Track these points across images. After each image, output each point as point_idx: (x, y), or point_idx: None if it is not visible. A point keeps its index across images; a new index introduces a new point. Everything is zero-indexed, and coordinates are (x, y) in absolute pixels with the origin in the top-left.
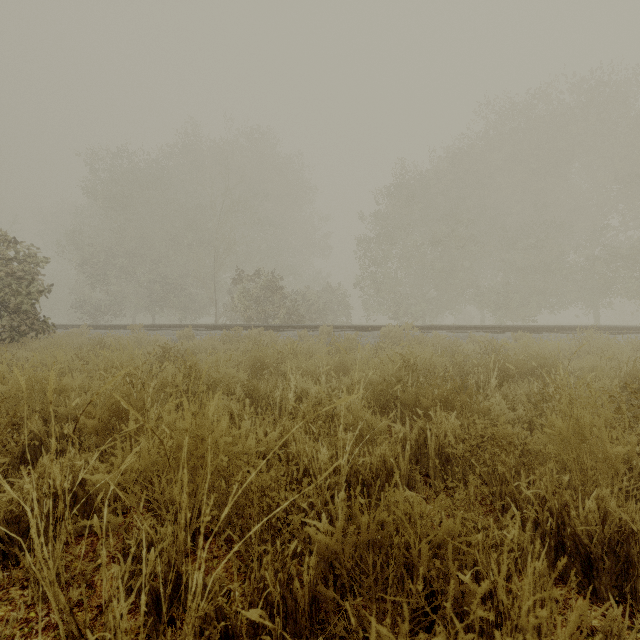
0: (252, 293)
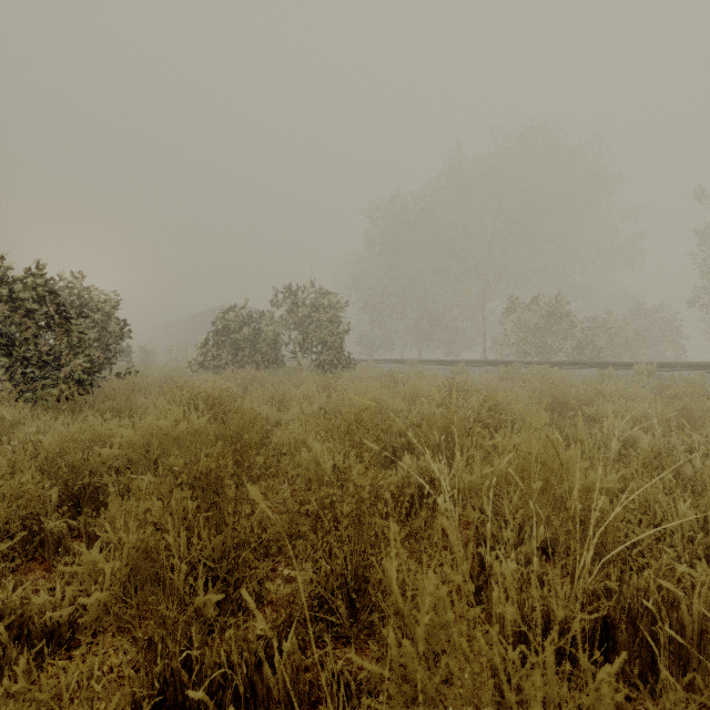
0: (529, 324)
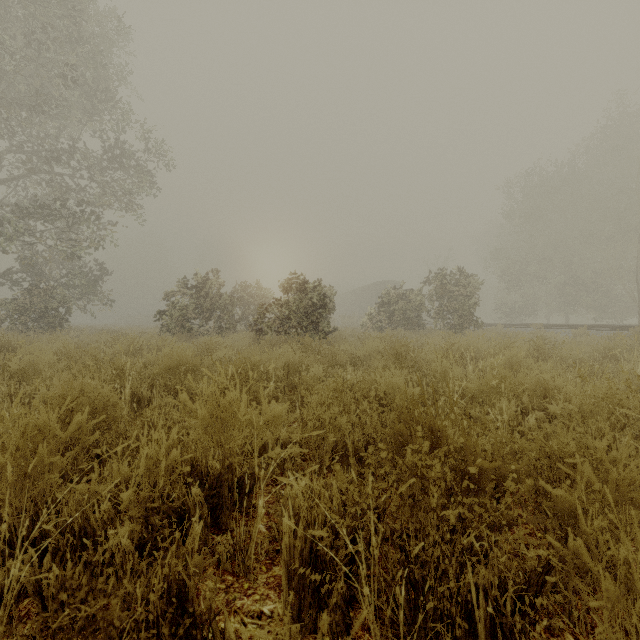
0: None
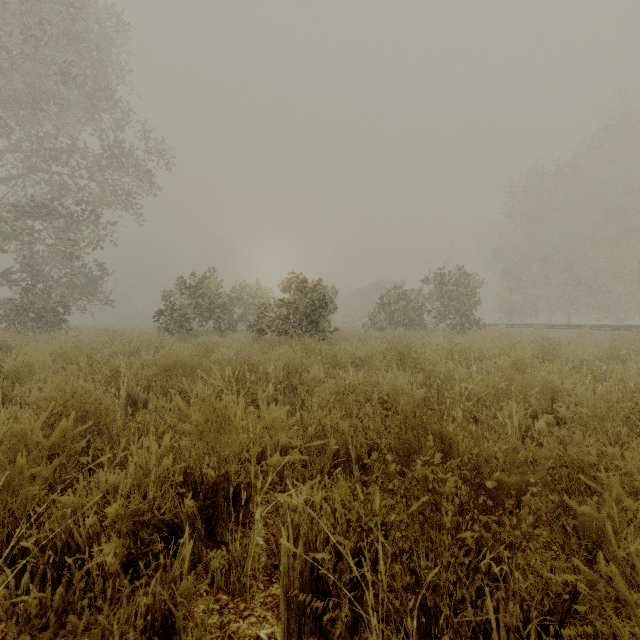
0: None
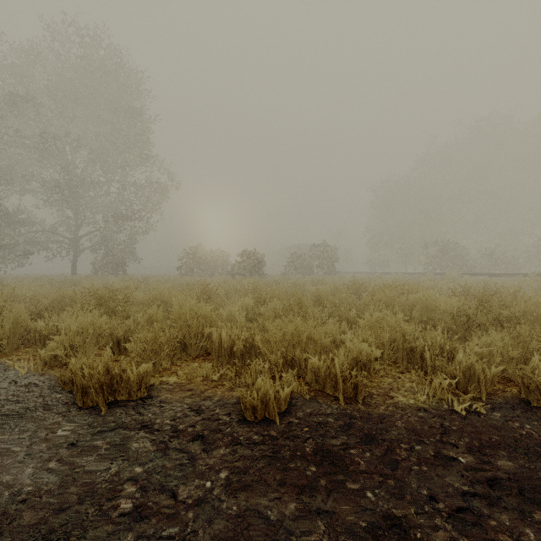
0: (432, 254)
